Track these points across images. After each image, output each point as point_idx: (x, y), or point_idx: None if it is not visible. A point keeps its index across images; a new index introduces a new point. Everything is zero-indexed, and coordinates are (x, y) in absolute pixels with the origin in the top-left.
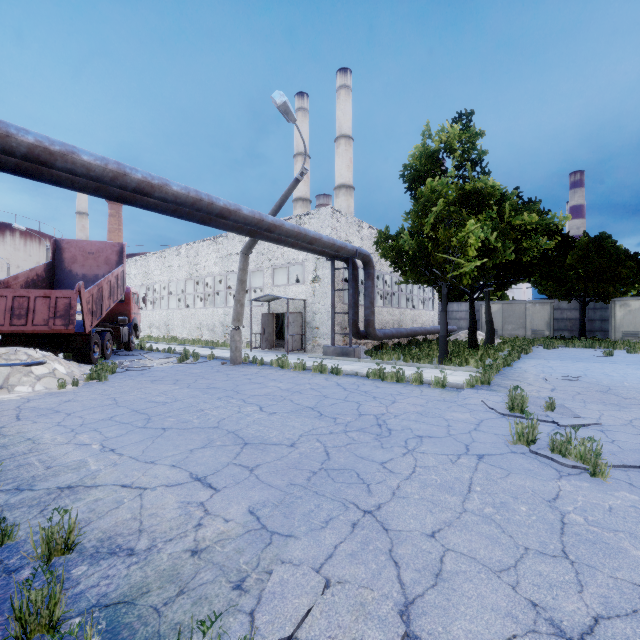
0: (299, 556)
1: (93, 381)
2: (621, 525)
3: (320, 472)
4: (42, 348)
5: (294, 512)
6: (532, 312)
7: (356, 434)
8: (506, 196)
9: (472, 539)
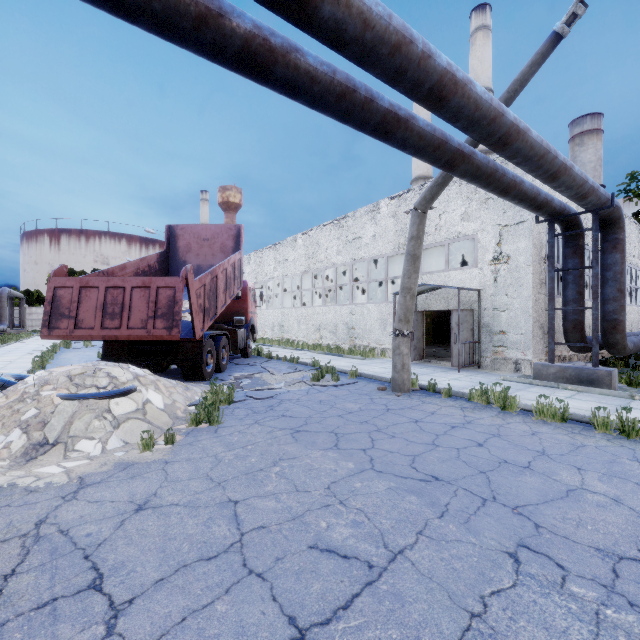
0: None
1: (200, 426)
2: None
3: None
4: (145, 359)
5: None
6: None
7: None
8: None
9: None
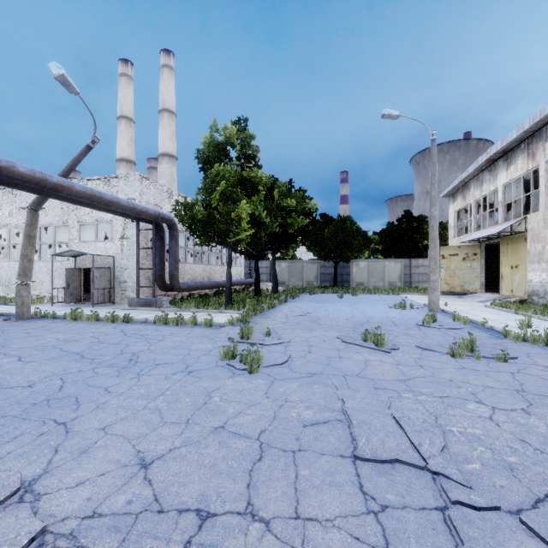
0: None
1: None
2: (238, 398)
3: (41, 403)
4: None
5: None
6: (307, 269)
7: (103, 369)
8: (278, 185)
9: (132, 424)
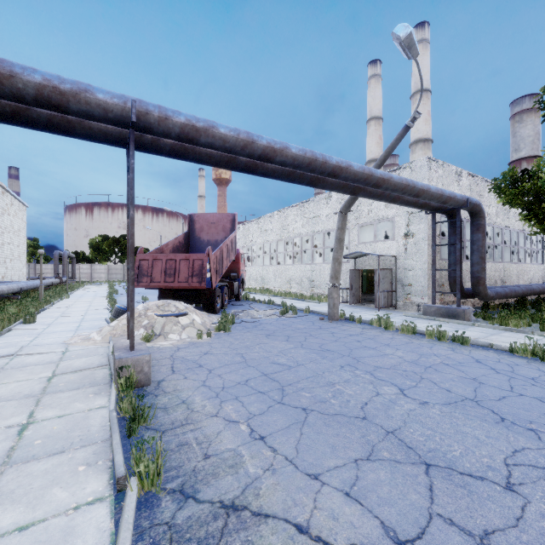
0: None
1: (220, 332)
2: None
3: None
4: (183, 299)
5: None
6: None
7: None
8: None
9: None
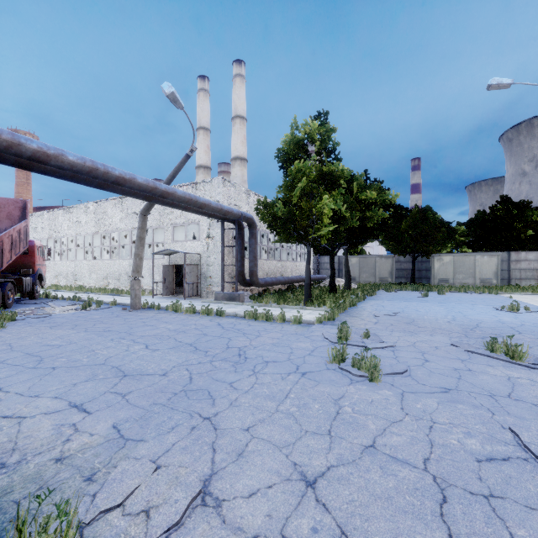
0: (143, 453)
1: None
2: (373, 411)
3: (180, 393)
4: None
5: (149, 423)
6: (380, 264)
7: (219, 363)
8: (355, 177)
9: (273, 429)
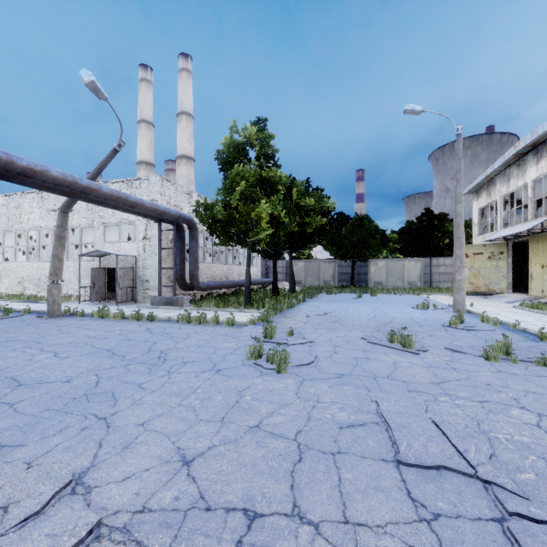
0: (19, 457)
1: None
2: (270, 398)
3: (80, 397)
4: None
5: (35, 429)
6: (323, 268)
7: (134, 366)
8: (296, 184)
9: (169, 421)
